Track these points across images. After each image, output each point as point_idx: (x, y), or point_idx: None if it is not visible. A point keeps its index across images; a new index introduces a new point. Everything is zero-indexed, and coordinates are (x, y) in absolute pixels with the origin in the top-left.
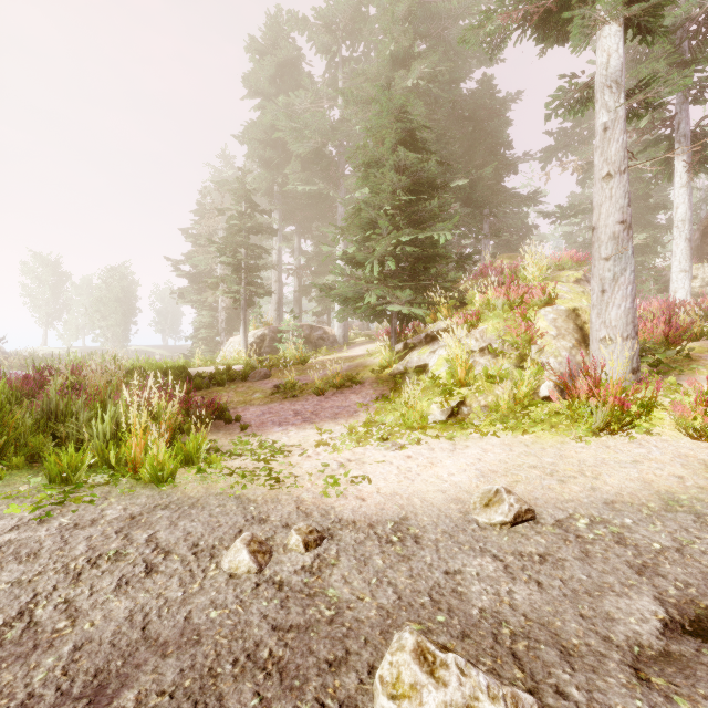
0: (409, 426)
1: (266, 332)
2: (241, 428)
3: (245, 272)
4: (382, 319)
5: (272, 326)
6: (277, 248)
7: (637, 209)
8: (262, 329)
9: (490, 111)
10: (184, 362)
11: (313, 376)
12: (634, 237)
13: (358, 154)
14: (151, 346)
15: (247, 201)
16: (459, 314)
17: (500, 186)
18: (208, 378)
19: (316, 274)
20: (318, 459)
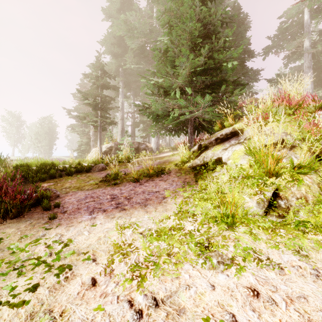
0: (227, 223)
1: (112, 145)
2: (50, 218)
3: (100, 110)
4: (180, 132)
5: (116, 142)
6: (121, 101)
7: (320, 77)
8: (111, 143)
9: (238, 21)
10: (62, 161)
11: (134, 169)
12: (318, 93)
13: (165, 16)
14: (64, 156)
15: (101, 70)
16: (247, 118)
17: (244, 64)
18: (64, 170)
19: (142, 116)
20: (99, 307)
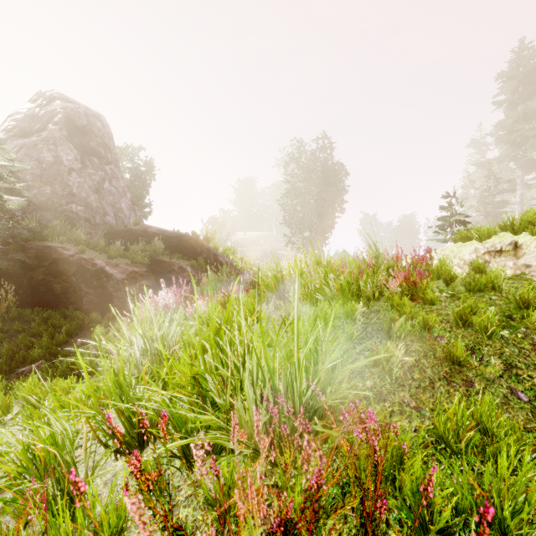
0: None
1: None
2: None
3: (491, 217)
4: None
5: None
6: (519, 193)
7: None
8: None
9: None
10: None
11: None
12: None
13: None
14: None
15: (493, 179)
16: None
17: None
18: None
19: None
20: None
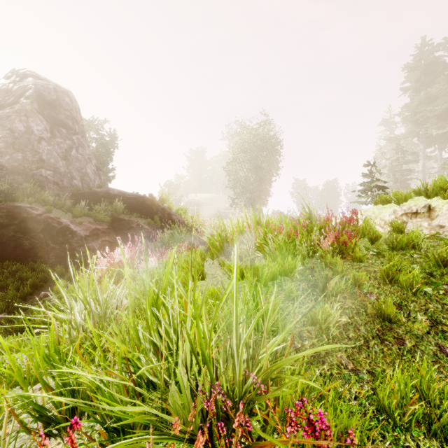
0: None
1: None
2: None
3: (399, 183)
4: None
5: None
6: (421, 163)
7: None
8: None
9: None
10: None
11: None
12: None
13: None
14: None
15: (401, 151)
16: None
17: None
18: None
19: None
20: None
